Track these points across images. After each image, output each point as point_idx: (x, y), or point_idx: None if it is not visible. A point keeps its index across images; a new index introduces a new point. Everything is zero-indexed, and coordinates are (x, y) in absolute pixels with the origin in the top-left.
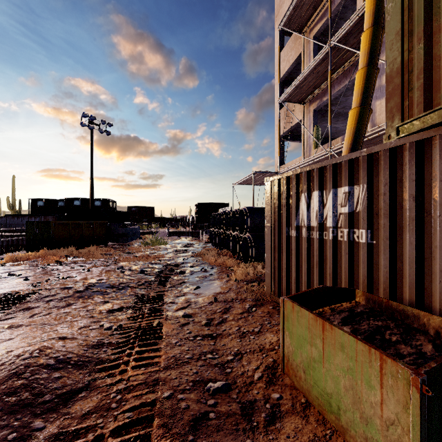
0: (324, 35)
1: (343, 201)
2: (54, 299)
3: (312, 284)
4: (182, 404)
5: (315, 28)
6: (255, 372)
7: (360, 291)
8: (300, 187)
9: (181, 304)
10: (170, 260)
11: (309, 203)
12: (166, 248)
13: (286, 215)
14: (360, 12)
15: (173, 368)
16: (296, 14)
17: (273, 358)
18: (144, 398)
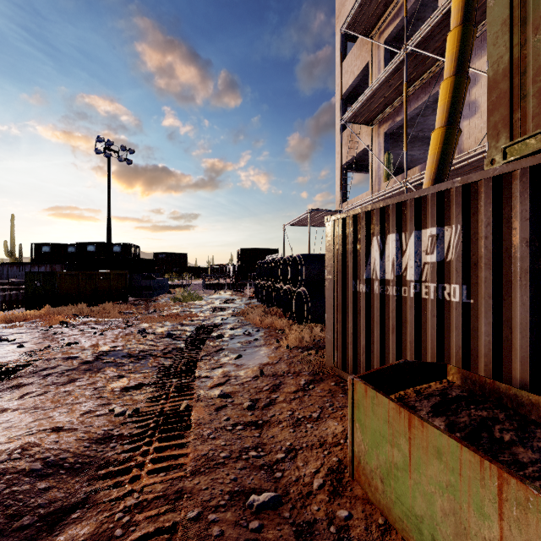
0: (398, 40)
1: (429, 247)
2: (53, 373)
3: (387, 354)
4: (214, 529)
5: (386, 31)
6: (314, 478)
7: (453, 366)
8: (370, 229)
9: (217, 379)
10: (206, 320)
11: (383, 249)
12: (201, 304)
13: (352, 265)
14: (444, 8)
15: (203, 473)
16: (363, 13)
17: (337, 456)
18: (162, 520)
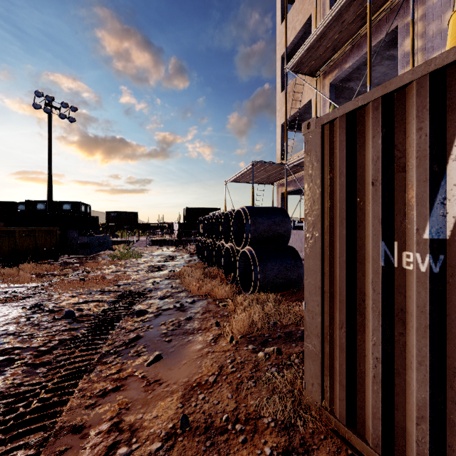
0: None
1: None
2: None
3: None
4: None
5: None
6: None
7: None
8: (446, 113)
9: (91, 445)
10: (134, 285)
11: None
12: (138, 263)
13: (380, 208)
14: None
15: None
16: None
17: None
18: None
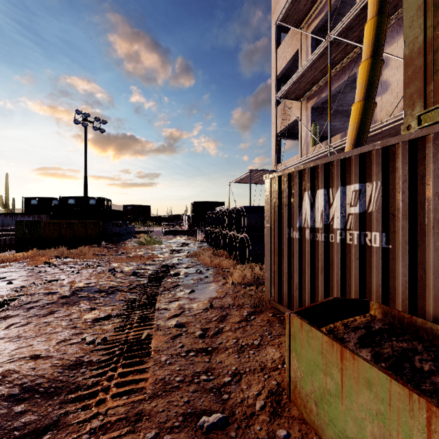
0: (322, 31)
1: (353, 200)
2: (35, 306)
3: (316, 290)
4: None
5: (313, 24)
6: (256, 399)
7: (375, 302)
8: (302, 185)
9: (174, 311)
10: (165, 261)
11: (313, 202)
12: (161, 247)
13: (287, 215)
14: (361, 3)
15: (160, 396)
16: (294, 8)
17: (276, 380)
18: None
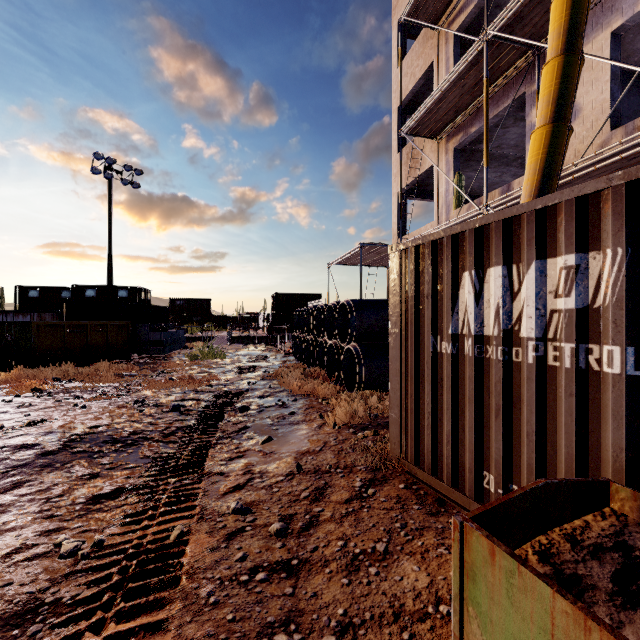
0: (470, 33)
1: (562, 285)
2: None
3: (486, 448)
4: None
5: (456, 21)
6: None
7: (623, 487)
8: (459, 260)
9: (234, 479)
10: (228, 385)
11: (480, 290)
12: (224, 363)
13: (430, 314)
14: None
15: None
16: None
17: None
18: None
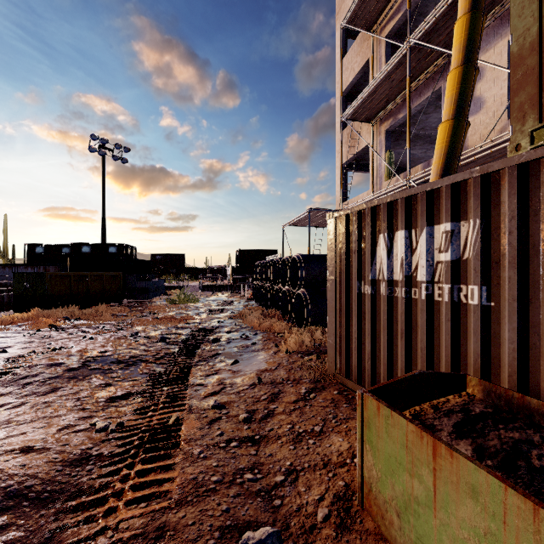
0: (399, 36)
1: (443, 244)
2: (34, 381)
3: (395, 361)
4: None
5: (387, 26)
6: (318, 507)
7: (474, 377)
8: (376, 225)
9: (211, 388)
10: (202, 323)
11: (391, 247)
12: (198, 307)
13: (357, 265)
14: None
15: (190, 503)
16: (364, 7)
17: (344, 480)
18: None
